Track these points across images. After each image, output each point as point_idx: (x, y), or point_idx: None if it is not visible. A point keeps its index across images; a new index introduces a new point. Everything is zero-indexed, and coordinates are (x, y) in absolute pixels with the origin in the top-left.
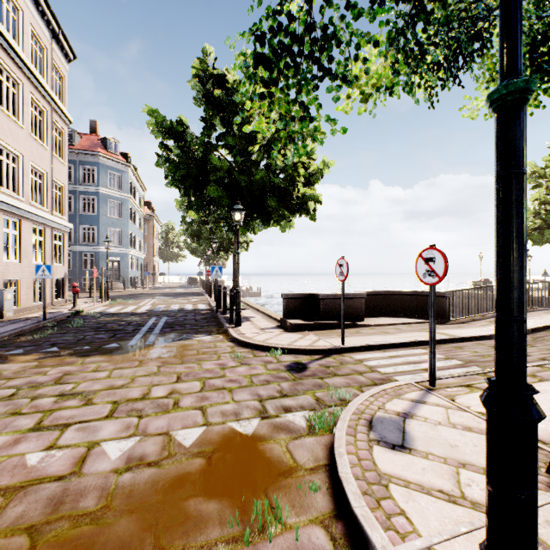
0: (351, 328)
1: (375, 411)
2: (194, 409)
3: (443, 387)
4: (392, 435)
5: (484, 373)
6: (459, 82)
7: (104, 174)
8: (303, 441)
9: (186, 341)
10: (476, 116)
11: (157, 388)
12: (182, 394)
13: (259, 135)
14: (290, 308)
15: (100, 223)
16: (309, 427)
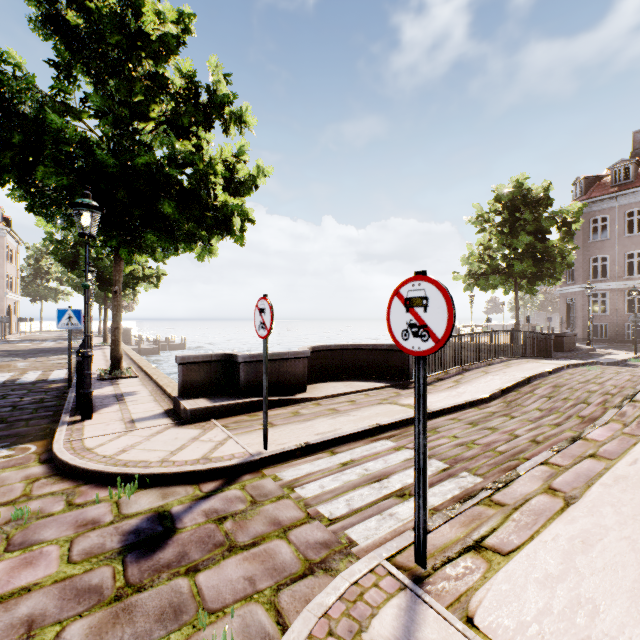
0: (288, 406)
1: None
2: None
3: (439, 562)
4: None
5: (488, 496)
6: None
7: None
8: None
9: None
10: None
11: None
12: None
13: (156, 107)
14: (190, 378)
15: None
16: None
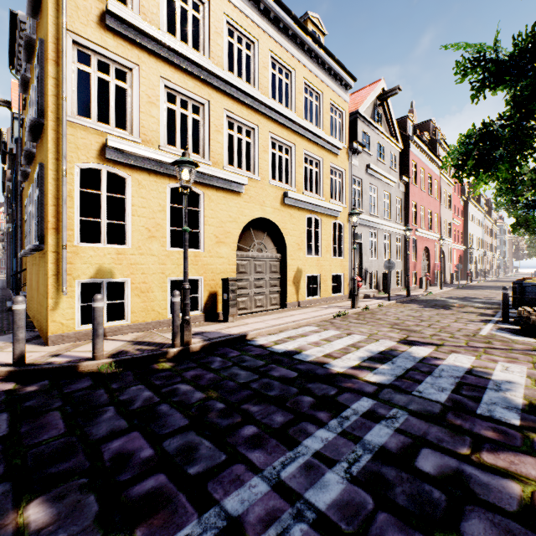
0: None
1: None
2: None
3: None
4: None
5: None
6: None
7: None
8: None
9: None
10: None
11: None
12: None
13: None
14: None
15: None
16: None
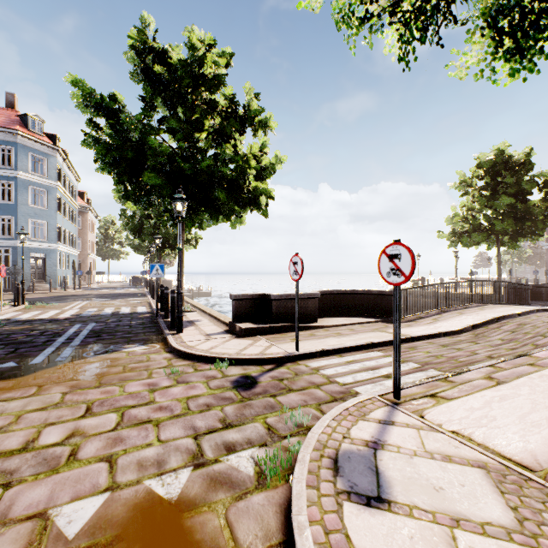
0: (305, 330)
1: (339, 442)
2: (99, 461)
3: (408, 399)
4: (364, 480)
5: (444, 378)
6: (438, 40)
7: (24, 156)
8: (250, 501)
9: (112, 354)
10: (465, 75)
11: (52, 428)
12: (87, 435)
13: (207, 121)
14: (239, 310)
15: (18, 213)
16: (258, 475)
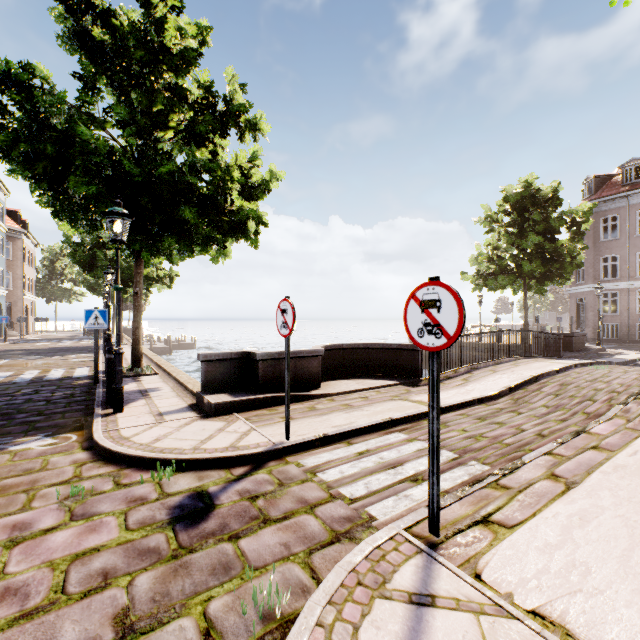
0: (304, 402)
1: None
2: None
3: (451, 532)
4: None
5: (495, 481)
6: None
7: None
8: None
9: None
10: None
11: None
12: None
13: (175, 116)
14: (212, 375)
15: None
16: None
